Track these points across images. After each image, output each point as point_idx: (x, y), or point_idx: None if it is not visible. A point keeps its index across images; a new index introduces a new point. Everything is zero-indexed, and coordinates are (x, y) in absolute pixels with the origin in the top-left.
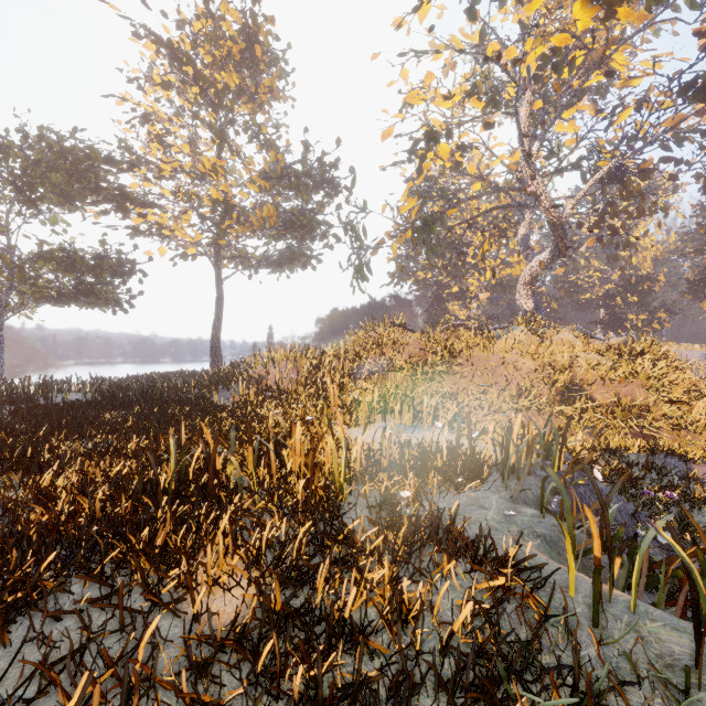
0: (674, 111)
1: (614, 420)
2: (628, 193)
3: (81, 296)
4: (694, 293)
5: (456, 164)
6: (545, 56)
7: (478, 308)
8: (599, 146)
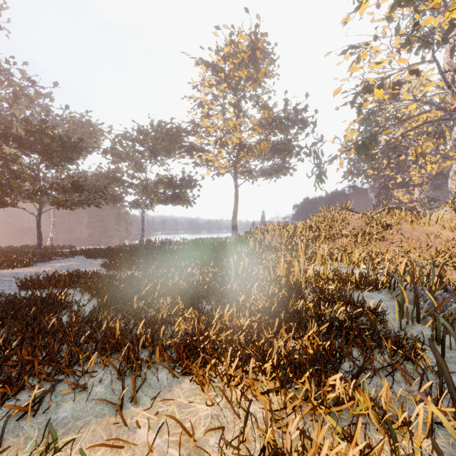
0: None
1: None
2: None
3: (174, 199)
4: None
5: (393, 95)
6: (452, 24)
7: (420, 193)
8: None
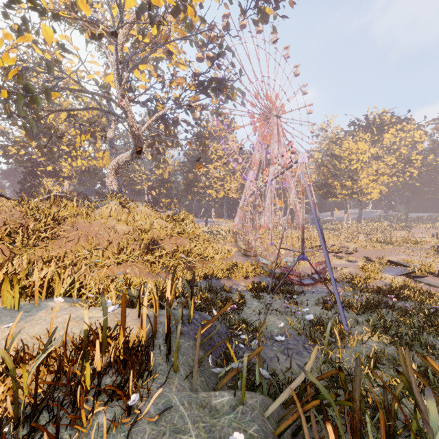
0: (195, 94)
1: (176, 260)
2: (169, 131)
3: None
4: (186, 191)
5: (55, 61)
6: (144, 4)
7: (70, 186)
8: (156, 98)
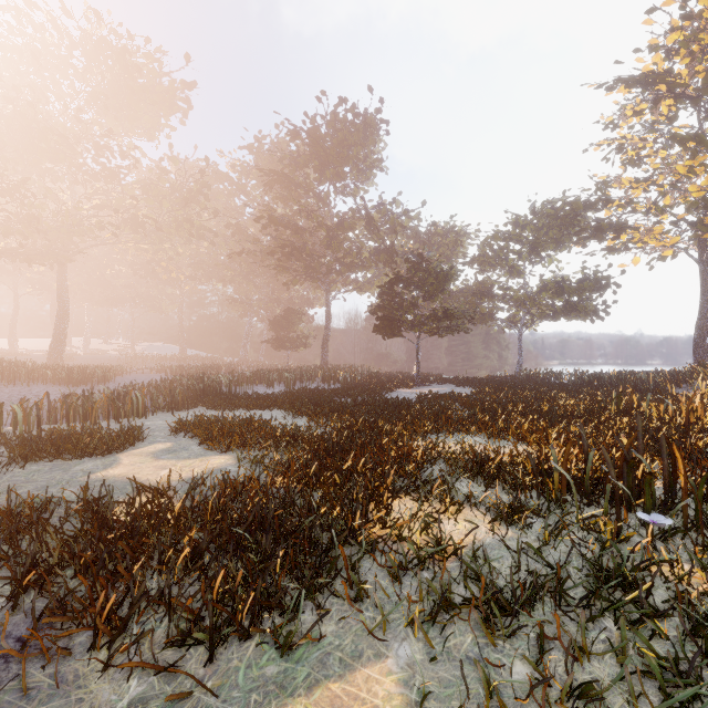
0: None
1: None
2: None
3: (567, 312)
4: None
5: None
6: None
7: None
8: None
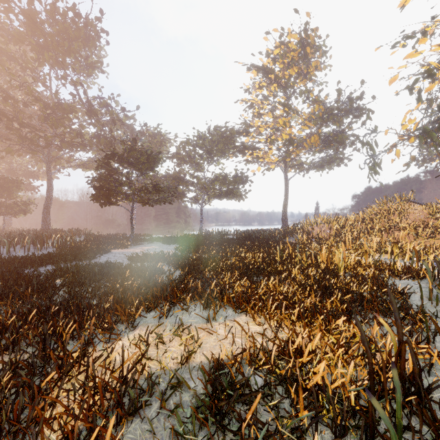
0: None
1: None
2: None
3: (228, 194)
4: None
5: None
6: None
7: None
8: None
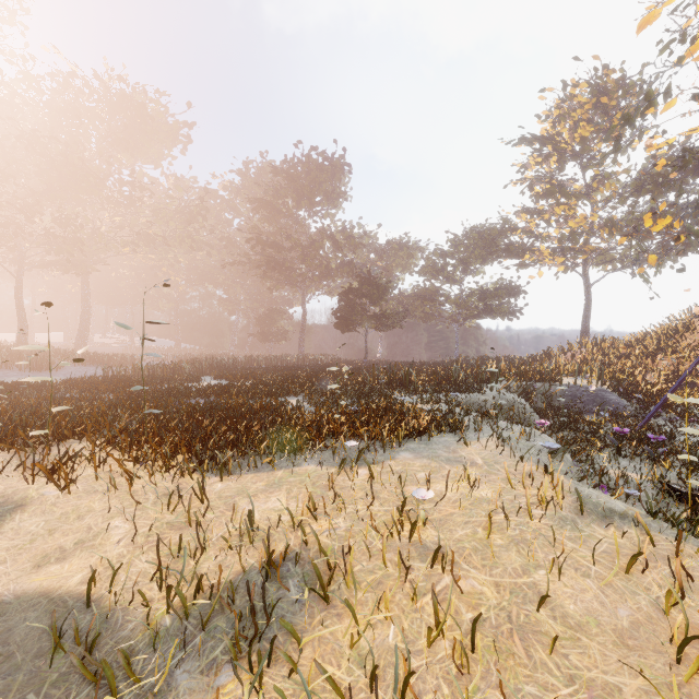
0: None
1: None
2: None
3: (488, 313)
4: None
5: None
6: None
7: None
8: None
